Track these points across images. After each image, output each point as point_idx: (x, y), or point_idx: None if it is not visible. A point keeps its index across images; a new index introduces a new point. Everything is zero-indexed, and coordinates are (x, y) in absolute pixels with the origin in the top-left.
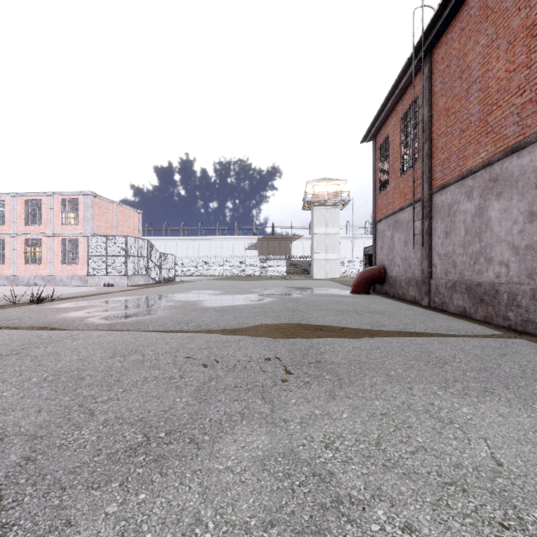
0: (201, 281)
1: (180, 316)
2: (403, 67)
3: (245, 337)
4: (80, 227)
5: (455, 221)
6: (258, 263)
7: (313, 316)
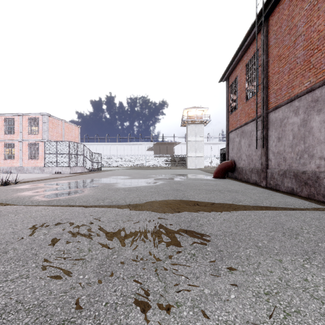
0: (118, 170)
1: (100, 194)
2: (248, 30)
3: (143, 211)
4: (39, 136)
5: (285, 130)
6: (154, 159)
7: (191, 194)
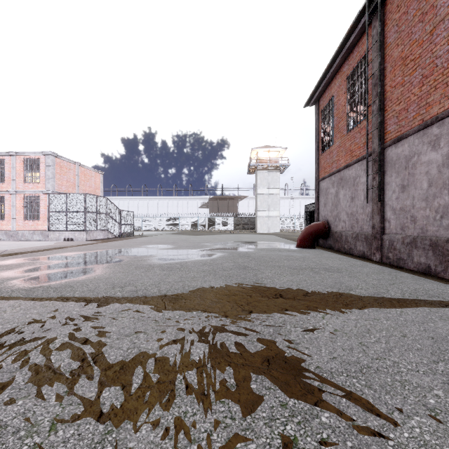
0: (158, 235)
1: (119, 277)
2: (353, 22)
3: (188, 311)
4: (41, 185)
5: (414, 174)
6: (209, 219)
7: (267, 276)
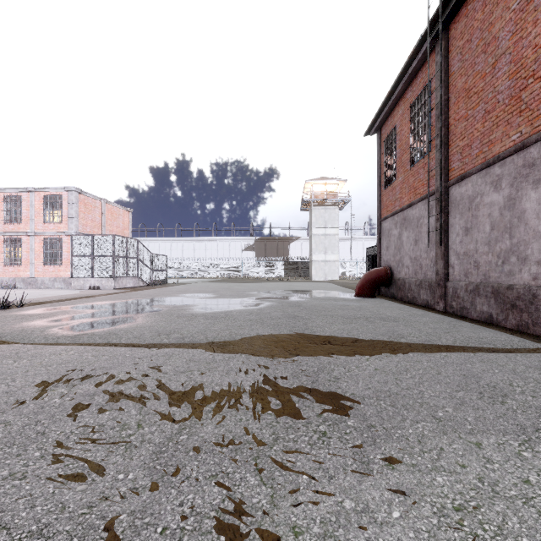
0: (195, 283)
1: (163, 325)
2: (415, 46)
3: (237, 354)
4: (63, 226)
5: (477, 216)
6: (255, 264)
7: (318, 325)
